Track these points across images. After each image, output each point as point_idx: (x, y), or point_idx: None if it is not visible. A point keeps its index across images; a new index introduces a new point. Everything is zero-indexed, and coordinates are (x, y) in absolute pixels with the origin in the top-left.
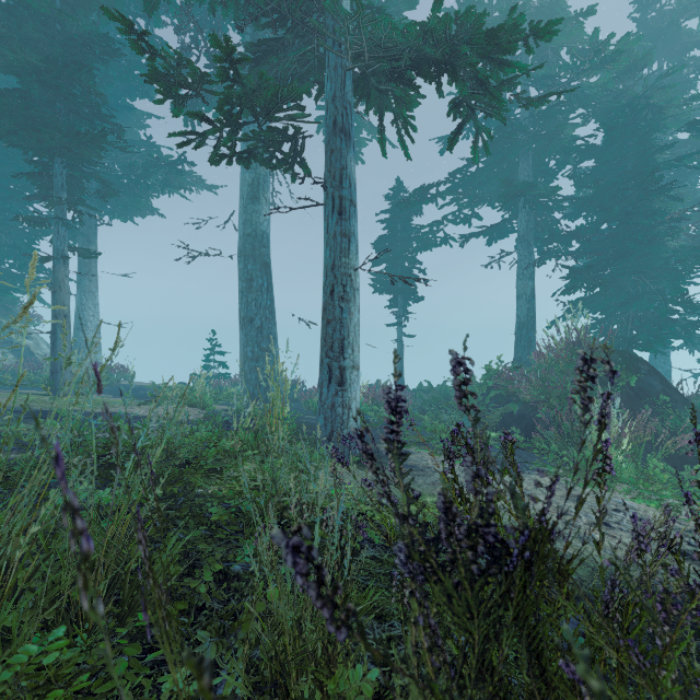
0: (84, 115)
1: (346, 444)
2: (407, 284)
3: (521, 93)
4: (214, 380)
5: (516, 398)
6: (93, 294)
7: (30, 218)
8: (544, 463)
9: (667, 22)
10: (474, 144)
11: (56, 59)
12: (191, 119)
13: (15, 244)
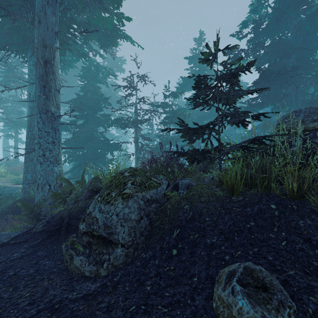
0: None
1: None
2: None
3: None
4: None
5: None
6: None
7: None
8: None
9: None
10: None
11: None
12: None
13: None
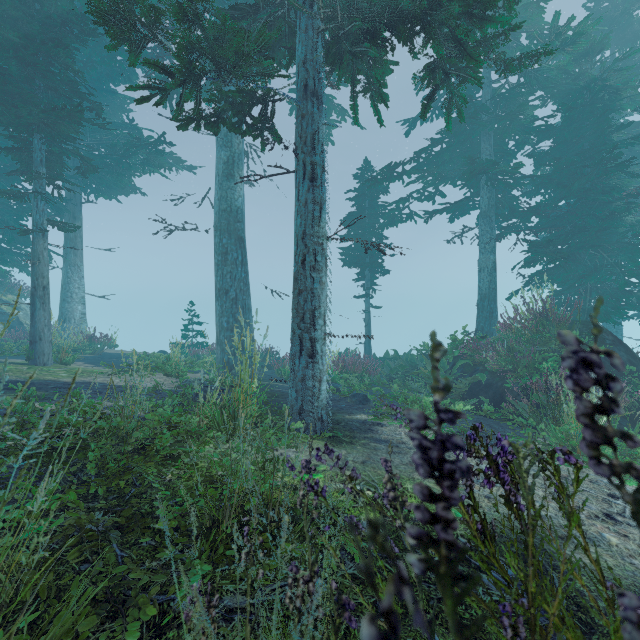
0: (62, 92)
1: (321, 461)
2: (374, 258)
3: (499, 55)
4: (193, 348)
5: (483, 367)
6: (78, 268)
7: (9, 192)
8: (516, 434)
9: (620, 11)
10: (448, 111)
11: (33, 36)
12: (170, 101)
13: (4, 220)
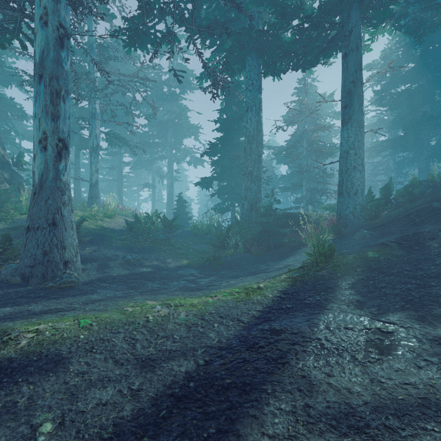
0: None
1: None
2: None
3: None
4: None
5: None
6: None
7: None
8: None
9: None
10: None
11: None
12: None
13: None
